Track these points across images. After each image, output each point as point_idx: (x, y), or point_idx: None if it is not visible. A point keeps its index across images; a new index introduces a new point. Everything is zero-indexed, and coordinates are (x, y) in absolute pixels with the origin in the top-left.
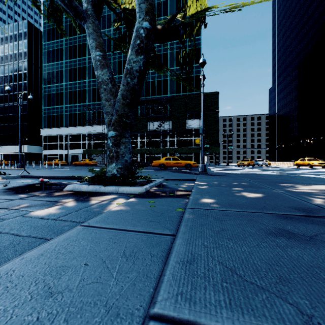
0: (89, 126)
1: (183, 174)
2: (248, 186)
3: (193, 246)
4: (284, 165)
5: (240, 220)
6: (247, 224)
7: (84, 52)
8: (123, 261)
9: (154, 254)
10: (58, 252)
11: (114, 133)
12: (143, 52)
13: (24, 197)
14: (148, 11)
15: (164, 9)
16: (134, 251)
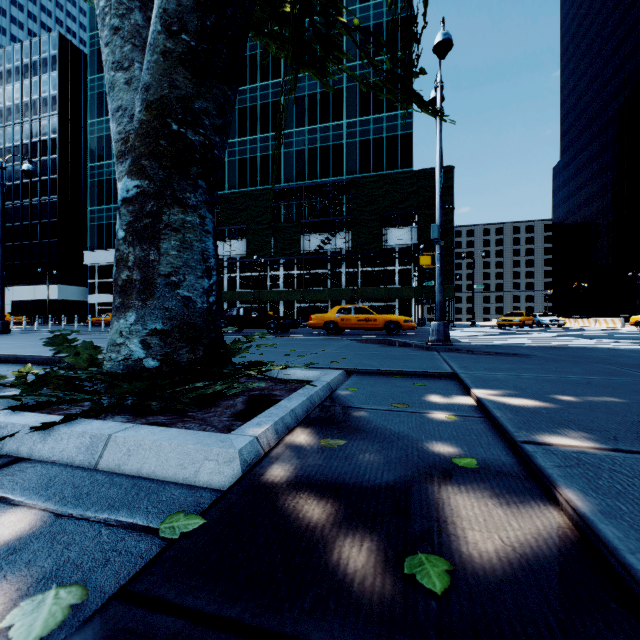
0: None
1: (395, 351)
2: None
3: None
4: (598, 326)
5: None
6: None
7: None
8: None
9: None
10: None
11: (133, 186)
12: None
13: None
14: None
15: None
16: None
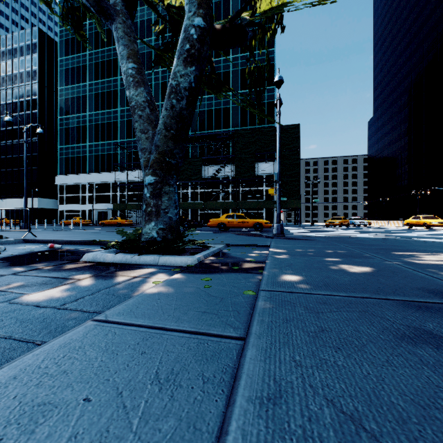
0: (121, 171)
1: (252, 238)
2: (347, 255)
3: (276, 364)
4: (389, 225)
5: (347, 311)
6: (360, 320)
7: (114, 70)
8: (154, 392)
9: (209, 377)
10: (44, 373)
11: (153, 179)
12: (195, 61)
13: (20, 272)
14: (201, 2)
15: (225, 12)
16: (174, 370)
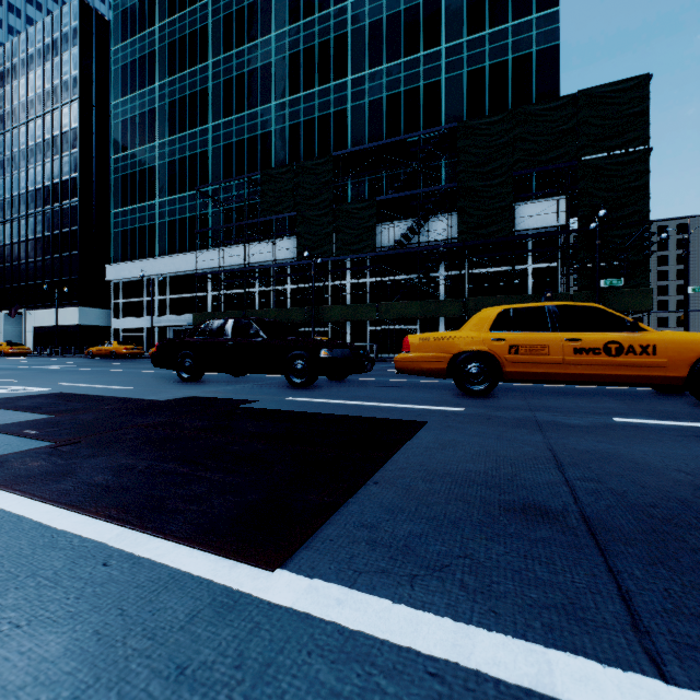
0: (214, 249)
1: None
2: None
3: None
4: None
5: None
6: None
7: (202, 49)
8: None
9: None
10: None
11: None
12: None
13: None
14: None
15: None
16: None
